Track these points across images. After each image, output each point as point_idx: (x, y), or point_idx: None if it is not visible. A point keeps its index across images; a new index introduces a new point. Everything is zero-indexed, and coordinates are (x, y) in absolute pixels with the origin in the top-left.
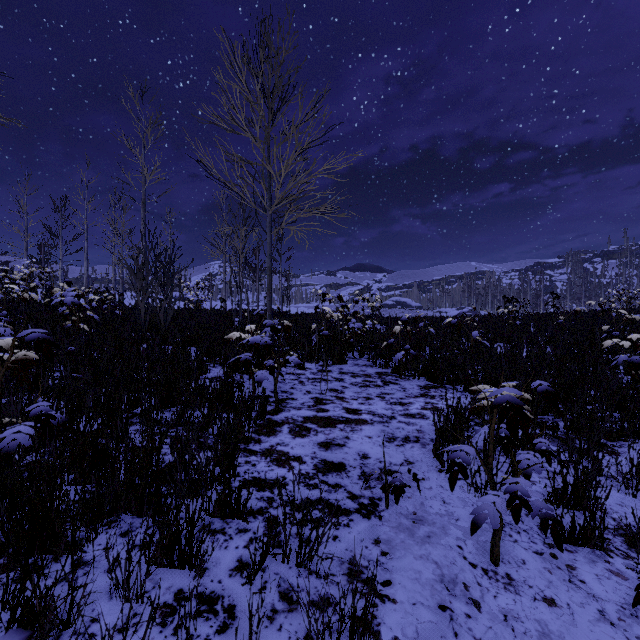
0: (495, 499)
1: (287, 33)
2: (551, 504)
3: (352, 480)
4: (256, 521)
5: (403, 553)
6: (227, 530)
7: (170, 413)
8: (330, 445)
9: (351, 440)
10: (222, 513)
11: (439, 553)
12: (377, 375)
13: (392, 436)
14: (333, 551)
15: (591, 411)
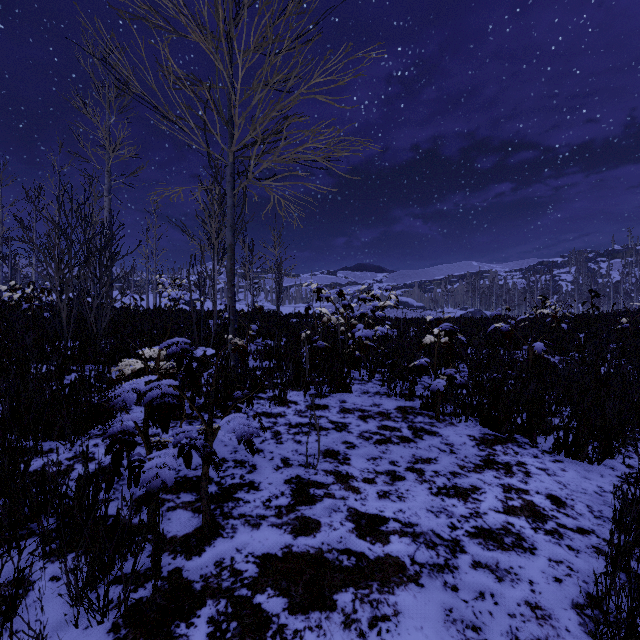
0: None
1: None
2: None
3: None
4: None
5: None
6: None
7: None
8: None
9: None
10: None
11: None
12: (399, 414)
13: None
14: None
15: None
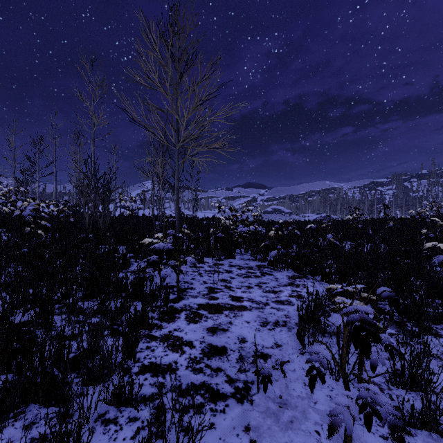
0: (348, 401)
1: (190, 15)
2: (392, 385)
3: (231, 364)
4: (146, 408)
5: (269, 441)
6: (119, 419)
7: (94, 303)
8: (216, 330)
9: (233, 325)
10: (117, 402)
11: (300, 440)
12: (257, 267)
13: (265, 321)
14: (208, 441)
15: (418, 300)
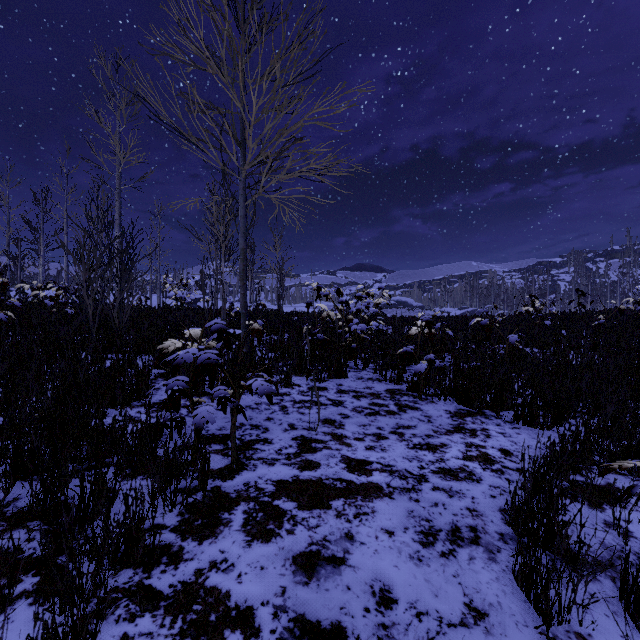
0: None
1: None
2: None
3: None
4: None
5: None
6: None
7: (38, 484)
8: (316, 562)
9: (356, 543)
10: None
11: None
12: (388, 394)
13: (429, 527)
14: None
15: None
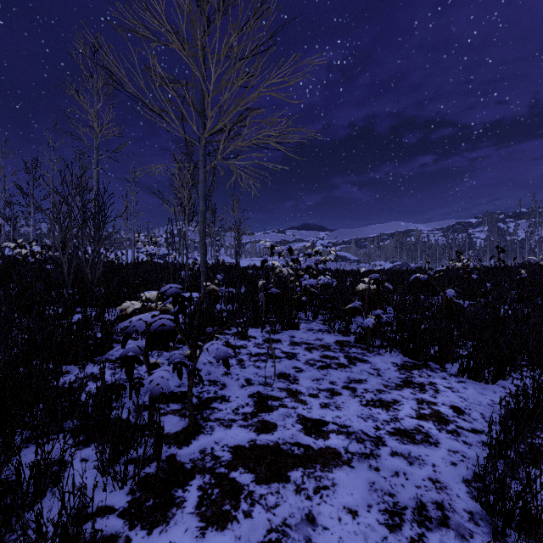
0: None
1: None
2: None
3: None
4: None
5: None
6: None
7: None
8: None
9: (319, 529)
10: None
11: None
12: (338, 346)
13: (393, 504)
14: None
15: None
